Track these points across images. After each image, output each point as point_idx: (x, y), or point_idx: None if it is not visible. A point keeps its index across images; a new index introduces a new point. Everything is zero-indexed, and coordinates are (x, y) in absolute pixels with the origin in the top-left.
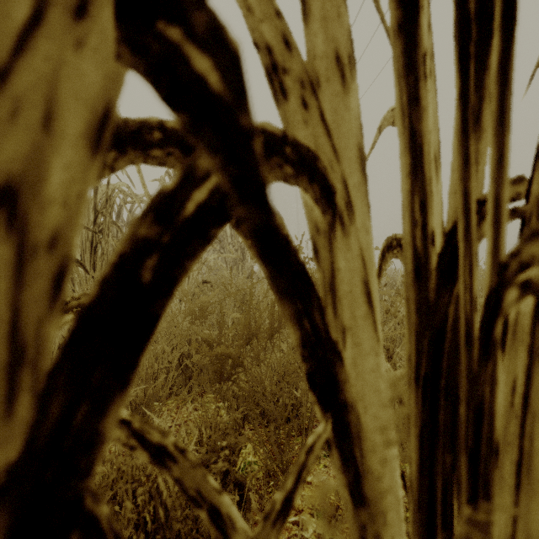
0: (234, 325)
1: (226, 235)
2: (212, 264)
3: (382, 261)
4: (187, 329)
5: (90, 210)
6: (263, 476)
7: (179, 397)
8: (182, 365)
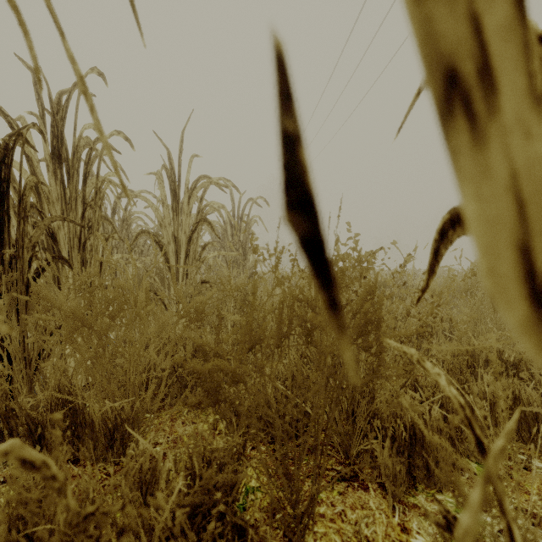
0: (234, 329)
1: (227, 234)
2: (212, 263)
3: (440, 243)
4: (180, 334)
5: (78, 203)
6: (267, 506)
7: (172, 410)
8: (175, 375)
